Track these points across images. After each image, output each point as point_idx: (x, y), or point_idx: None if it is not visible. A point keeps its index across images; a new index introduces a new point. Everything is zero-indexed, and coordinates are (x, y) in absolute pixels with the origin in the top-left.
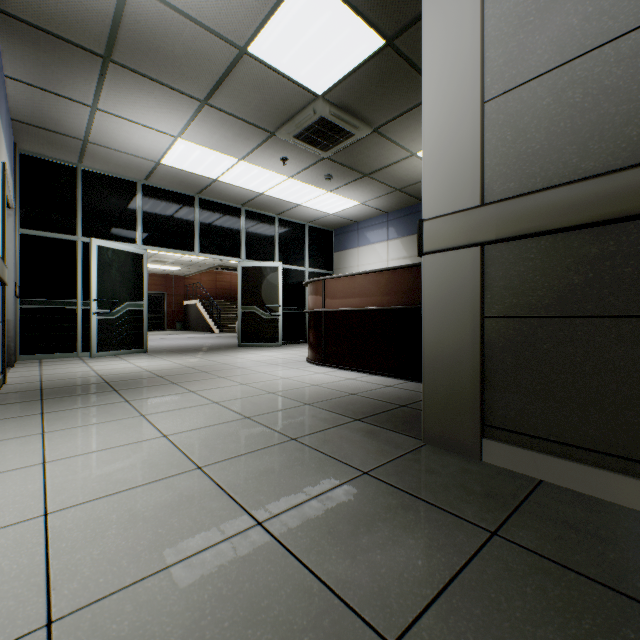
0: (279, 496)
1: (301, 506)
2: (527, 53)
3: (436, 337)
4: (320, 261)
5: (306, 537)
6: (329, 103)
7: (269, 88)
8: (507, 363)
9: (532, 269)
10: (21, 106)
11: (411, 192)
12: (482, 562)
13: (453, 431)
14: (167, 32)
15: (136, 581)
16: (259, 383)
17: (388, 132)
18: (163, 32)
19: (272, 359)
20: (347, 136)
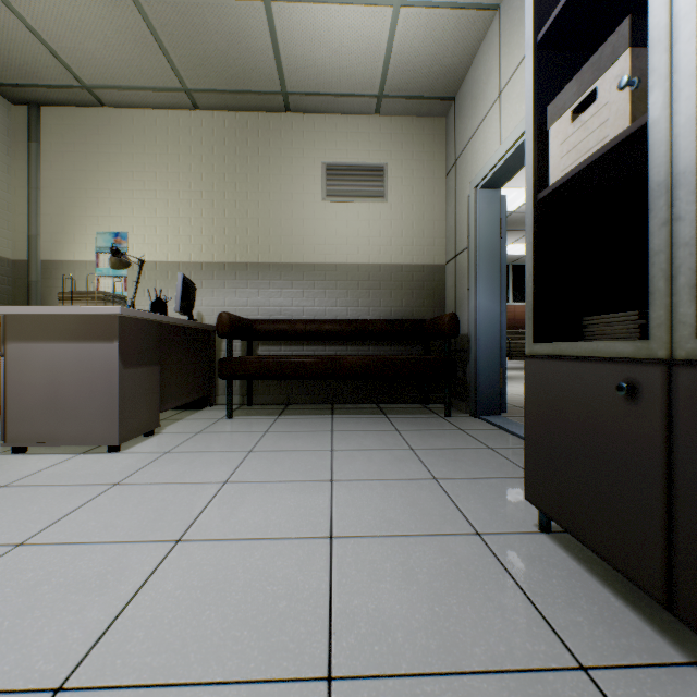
0: None
1: None
2: None
3: None
4: None
5: None
6: None
7: None
8: None
9: None
10: None
11: None
12: None
13: None
14: (523, 218)
15: None
16: None
17: None
18: (521, 218)
19: None
20: None
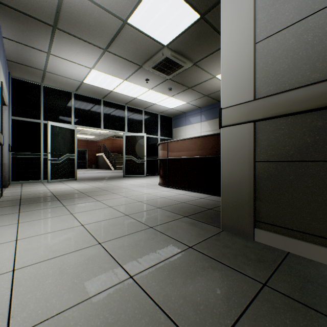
0: (142, 260)
1: (154, 266)
2: (280, 15)
3: (229, 172)
4: (166, 133)
5: (157, 286)
6: (170, 49)
7: (139, 42)
8: (269, 187)
9: (283, 134)
10: (11, 53)
11: (213, 97)
12: (259, 303)
13: (238, 224)
14: (85, 12)
15: (59, 312)
16: (133, 196)
17: (201, 65)
18: (83, 12)
19: (141, 183)
20: (180, 67)
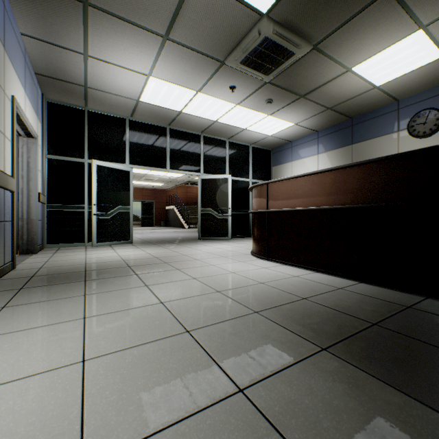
0: None
1: None
2: None
3: None
4: (261, 174)
5: None
6: (273, 21)
7: (218, 13)
8: None
9: None
10: (38, 61)
11: (341, 110)
12: None
13: None
14: None
15: None
16: (208, 278)
17: (326, 48)
18: None
19: (222, 251)
20: (288, 56)
